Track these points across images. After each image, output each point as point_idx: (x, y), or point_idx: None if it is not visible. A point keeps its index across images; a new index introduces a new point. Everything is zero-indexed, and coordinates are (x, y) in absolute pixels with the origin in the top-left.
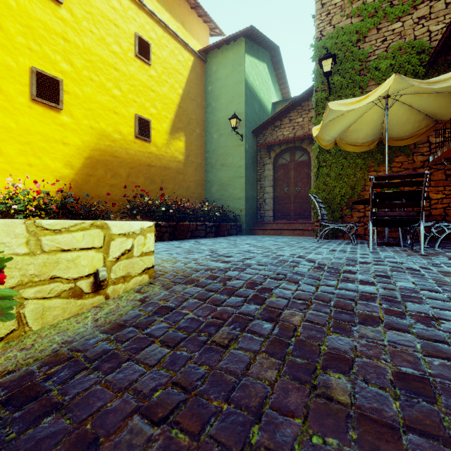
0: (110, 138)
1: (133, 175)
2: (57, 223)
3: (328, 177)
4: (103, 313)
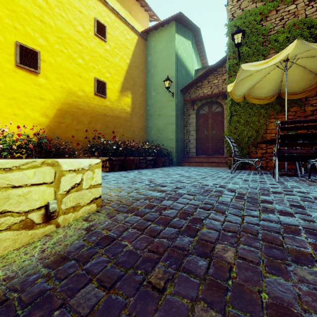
0: (75, 95)
1: (93, 122)
2: (7, 162)
3: (238, 123)
4: (51, 243)
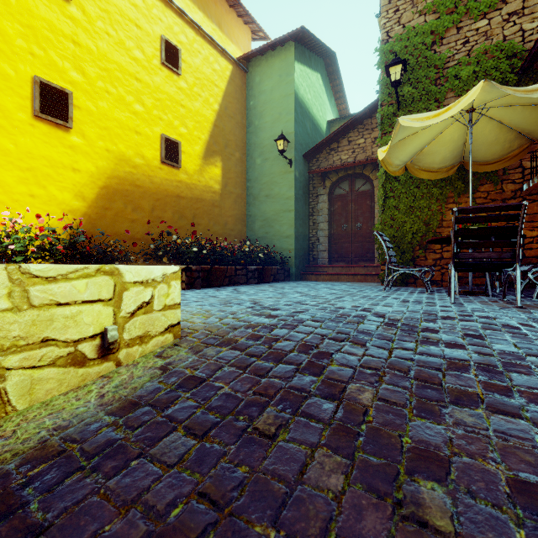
0: (130, 163)
1: (159, 209)
2: (51, 268)
3: (397, 211)
4: (112, 386)
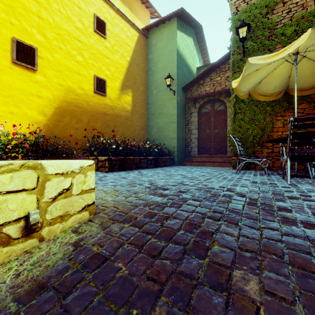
0: (74, 93)
1: (92, 121)
2: None
3: (243, 121)
4: (30, 263)
